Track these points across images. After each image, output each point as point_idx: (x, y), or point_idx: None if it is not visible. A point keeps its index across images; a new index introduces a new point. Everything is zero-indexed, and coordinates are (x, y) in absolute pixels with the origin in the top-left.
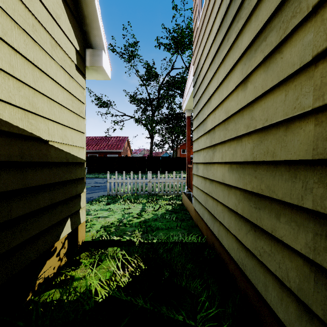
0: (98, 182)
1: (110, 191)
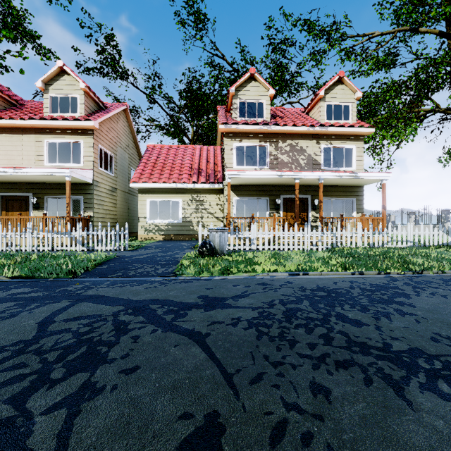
0: (167, 319)
1: (122, 254)
